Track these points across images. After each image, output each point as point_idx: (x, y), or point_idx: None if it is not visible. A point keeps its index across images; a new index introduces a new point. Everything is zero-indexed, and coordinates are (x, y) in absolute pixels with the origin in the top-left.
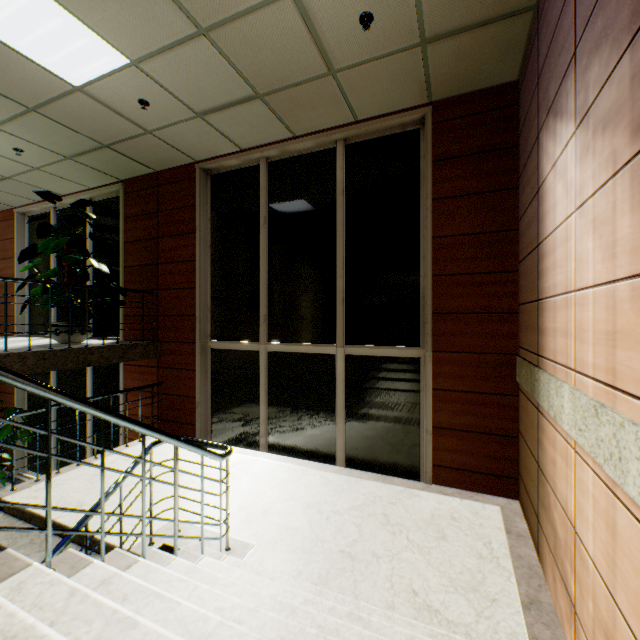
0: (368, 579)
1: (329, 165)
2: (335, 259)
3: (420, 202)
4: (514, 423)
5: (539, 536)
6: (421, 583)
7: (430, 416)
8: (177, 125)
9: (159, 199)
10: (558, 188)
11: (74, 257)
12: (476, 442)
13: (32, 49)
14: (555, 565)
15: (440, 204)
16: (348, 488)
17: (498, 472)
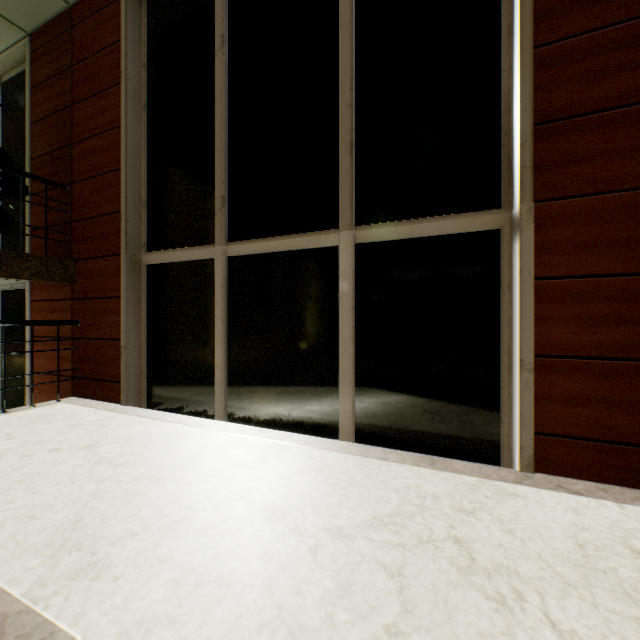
0: None
1: None
2: (337, 80)
3: None
4: None
5: None
6: None
7: (530, 333)
8: None
9: (74, 47)
10: None
11: None
12: (639, 381)
13: None
14: None
15: None
16: (362, 478)
17: None
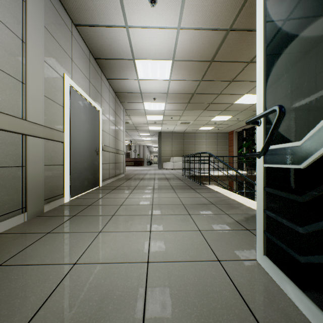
0: None
1: None
2: None
3: None
4: None
5: None
6: None
7: None
8: None
9: None
10: None
11: (252, 147)
12: None
13: (244, 102)
14: None
15: None
16: None
17: None
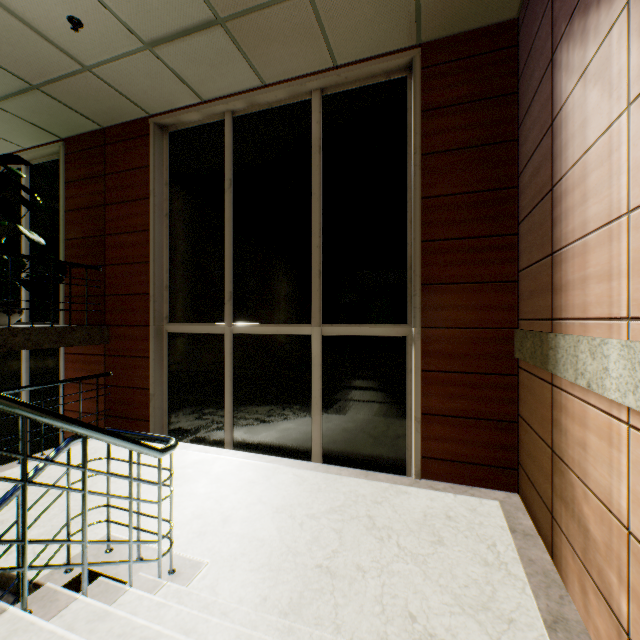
0: (352, 602)
1: (304, 119)
2: (311, 227)
3: (407, 160)
4: (513, 406)
5: (555, 535)
6: (419, 603)
7: (419, 401)
8: (121, 60)
9: (106, 160)
10: (592, 96)
11: None
12: (470, 429)
13: None
14: (586, 573)
15: (430, 160)
16: (326, 487)
17: (495, 462)
